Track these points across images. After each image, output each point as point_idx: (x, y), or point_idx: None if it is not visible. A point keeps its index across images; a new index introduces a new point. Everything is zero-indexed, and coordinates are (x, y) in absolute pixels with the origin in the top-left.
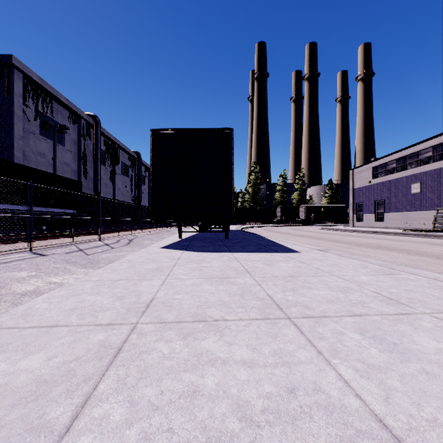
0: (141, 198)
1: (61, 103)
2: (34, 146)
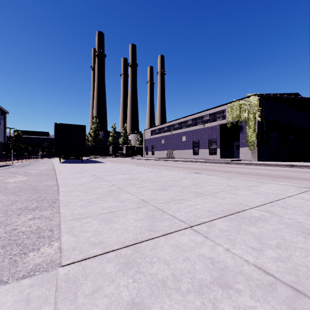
0: None
1: None
2: None
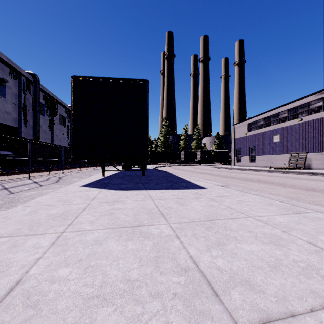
0: None
1: (2, 60)
2: None
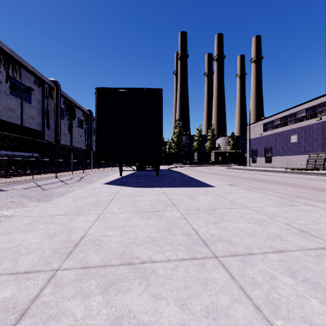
0: (93, 145)
1: (28, 70)
2: (5, 103)
